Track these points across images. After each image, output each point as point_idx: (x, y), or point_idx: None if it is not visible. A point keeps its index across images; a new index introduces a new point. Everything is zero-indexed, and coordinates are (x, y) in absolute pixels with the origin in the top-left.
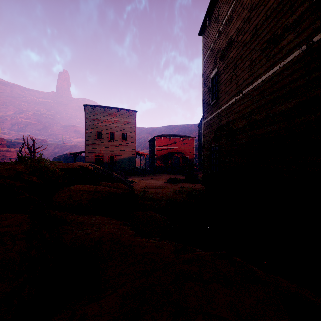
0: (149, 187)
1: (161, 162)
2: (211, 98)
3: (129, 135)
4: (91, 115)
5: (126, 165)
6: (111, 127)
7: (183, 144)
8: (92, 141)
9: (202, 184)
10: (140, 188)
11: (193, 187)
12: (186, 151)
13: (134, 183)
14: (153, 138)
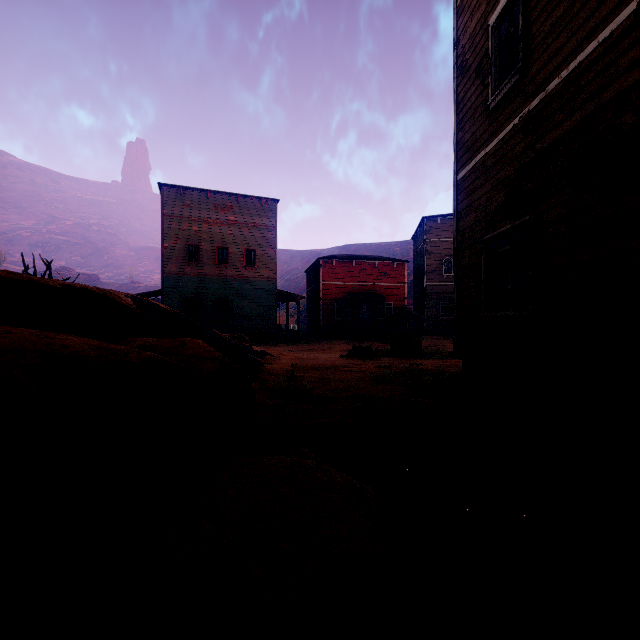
0: (303, 367)
1: (333, 316)
2: (492, 85)
3: (260, 254)
4: (174, 207)
5: (253, 321)
6: (221, 234)
7: (382, 275)
8: (178, 266)
9: (457, 356)
10: (280, 369)
11: (416, 368)
12: (389, 291)
13: (268, 357)
14: (314, 262)
